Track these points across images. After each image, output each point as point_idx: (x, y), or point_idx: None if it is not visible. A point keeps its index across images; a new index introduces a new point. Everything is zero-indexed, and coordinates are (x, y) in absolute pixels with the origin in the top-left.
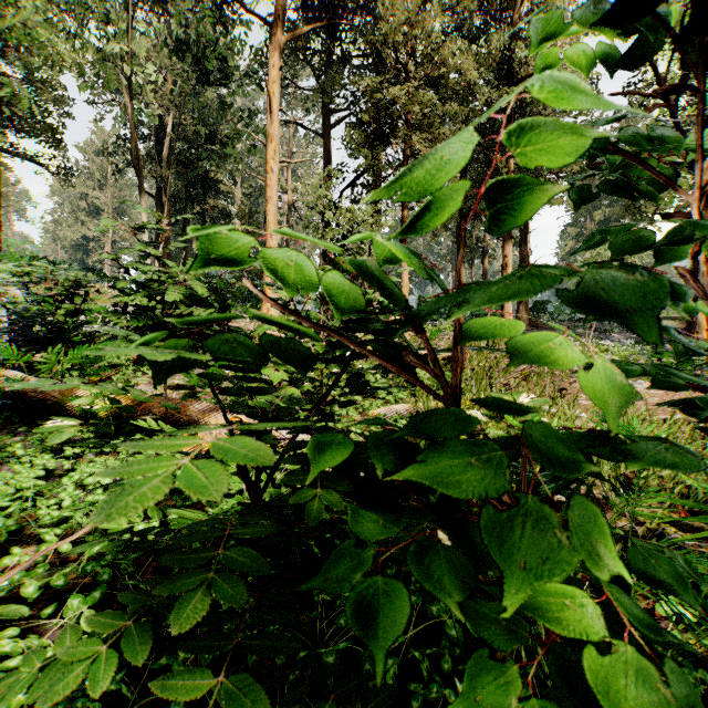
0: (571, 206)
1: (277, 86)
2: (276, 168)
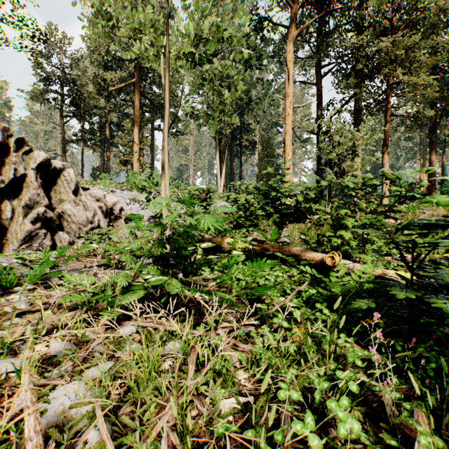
0: None
1: (291, 63)
2: (291, 113)
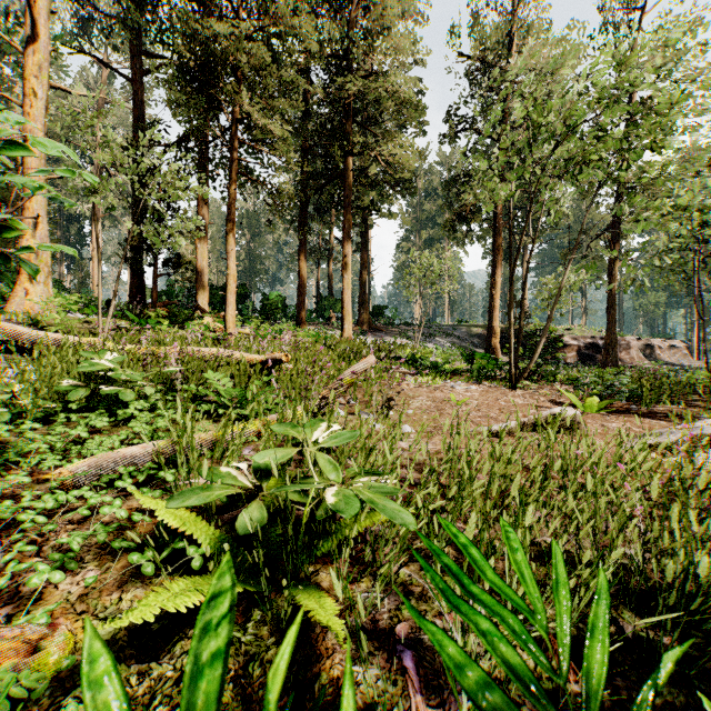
0: (404, 222)
1: None
2: (41, 92)
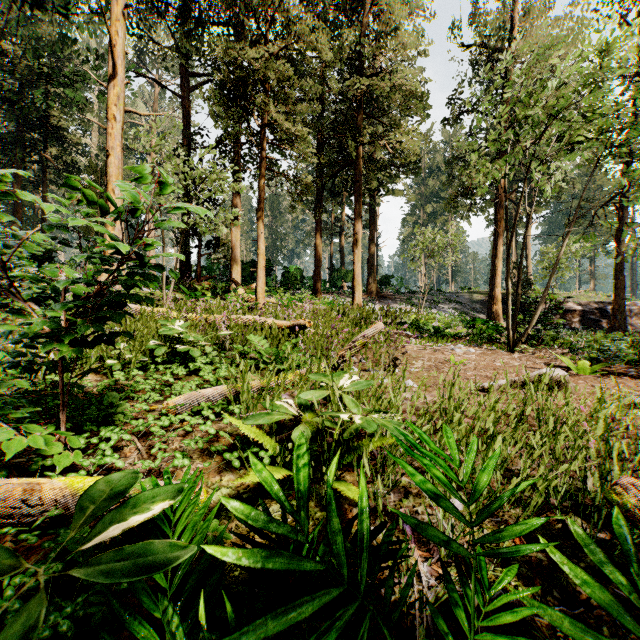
0: (409, 198)
1: (120, 27)
2: (119, 116)
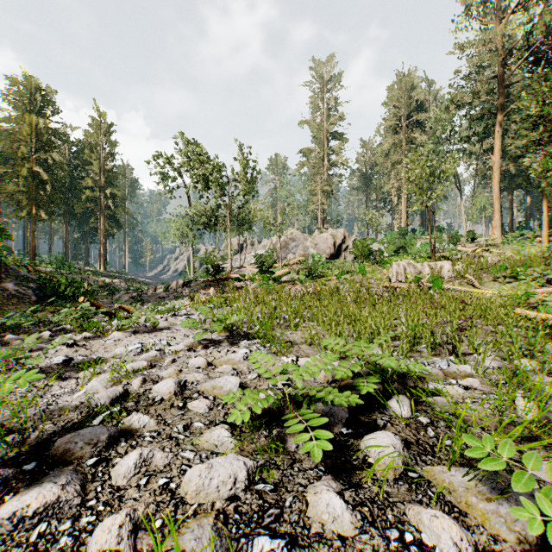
0: None
1: (497, 140)
2: (495, 176)
